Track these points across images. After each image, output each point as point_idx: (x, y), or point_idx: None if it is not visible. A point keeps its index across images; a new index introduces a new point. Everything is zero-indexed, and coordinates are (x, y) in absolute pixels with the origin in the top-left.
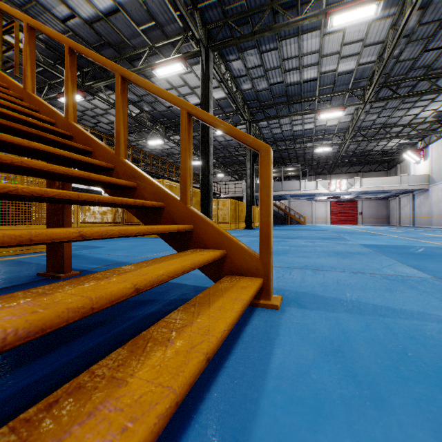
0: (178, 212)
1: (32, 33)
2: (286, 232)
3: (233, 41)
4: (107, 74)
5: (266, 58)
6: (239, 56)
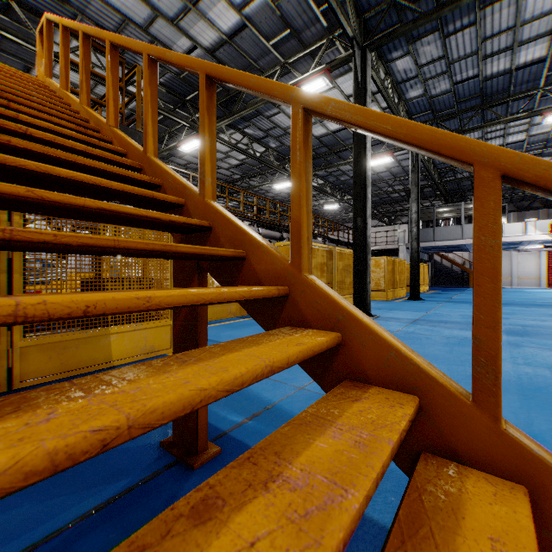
0: (467, 433)
1: (153, 67)
2: None
3: (404, 27)
4: (229, 110)
5: (453, 43)
6: (407, 50)
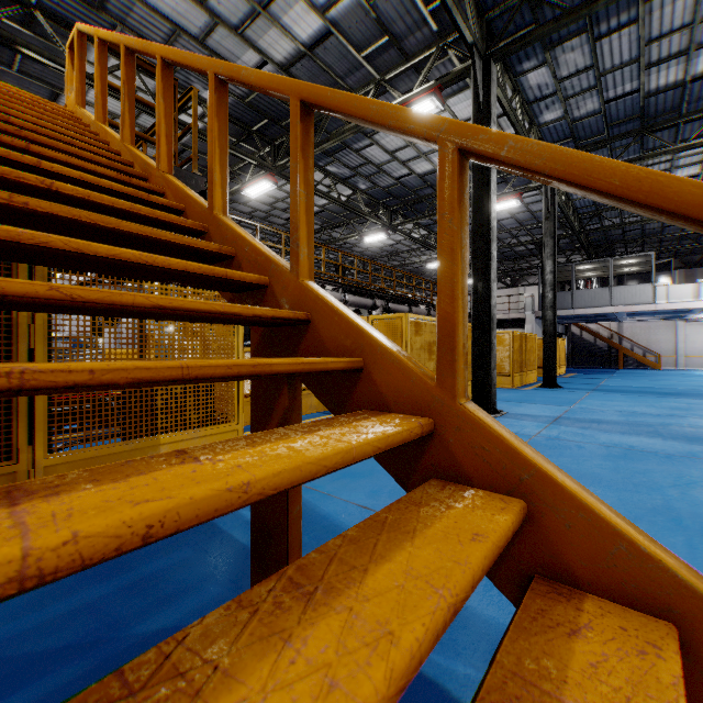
0: None
1: (221, 91)
2: (652, 405)
3: (542, 29)
4: None
5: (606, 48)
6: (543, 59)
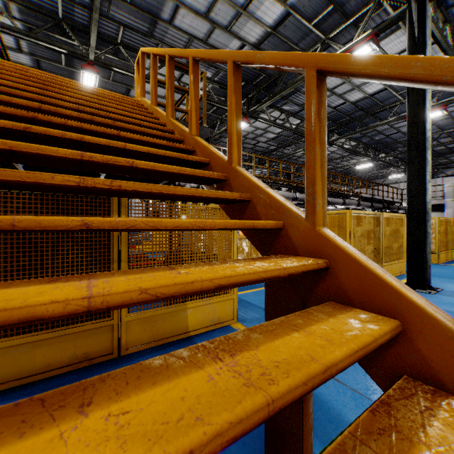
0: None
1: (237, 73)
2: None
3: None
4: (269, 92)
5: None
6: None
